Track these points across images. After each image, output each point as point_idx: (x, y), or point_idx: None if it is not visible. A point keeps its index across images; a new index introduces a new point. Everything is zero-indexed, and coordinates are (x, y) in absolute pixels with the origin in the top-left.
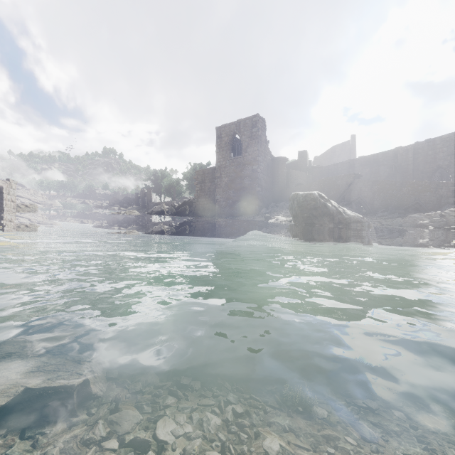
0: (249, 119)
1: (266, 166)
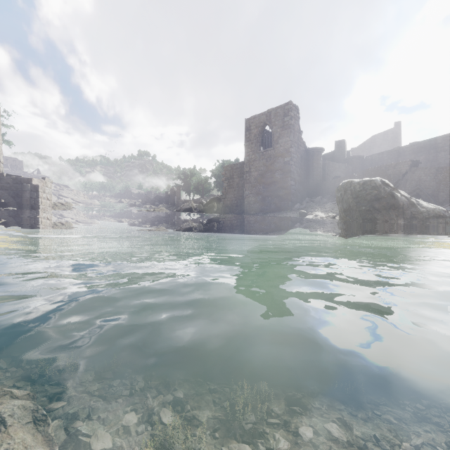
0: (281, 108)
1: (300, 157)
